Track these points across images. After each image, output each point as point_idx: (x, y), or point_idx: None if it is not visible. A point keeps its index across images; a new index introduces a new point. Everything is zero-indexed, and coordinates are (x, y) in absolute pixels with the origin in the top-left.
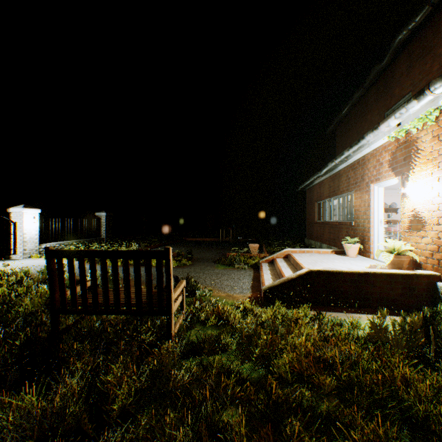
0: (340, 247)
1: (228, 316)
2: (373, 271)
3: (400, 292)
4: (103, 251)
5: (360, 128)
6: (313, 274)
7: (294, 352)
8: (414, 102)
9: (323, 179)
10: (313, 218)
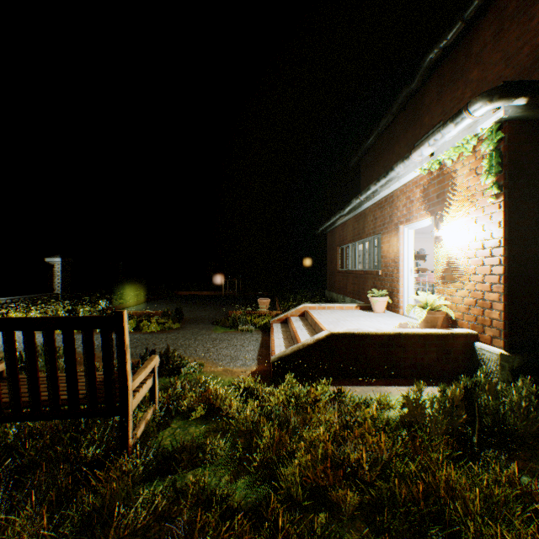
0: (365, 301)
1: (222, 403)
2: (405, 331)
3: (435, 356)
4: (7, 320)
5: (388, 161)
6: (335, 338)
7: (309, 455)
8: (451, 126)
9: (347, 220)
10: (336, 266)
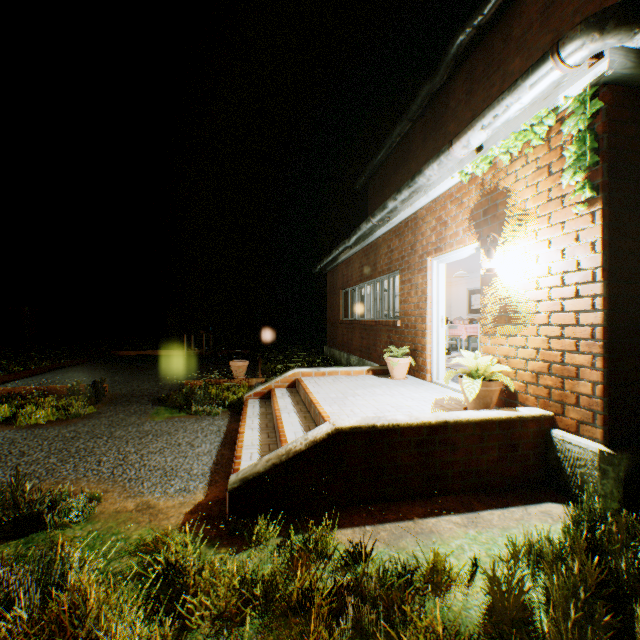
0: (378, 361)
1: (92, 627)
2: (453, 417)
3: (497, 455)
4: None
5: (402, 182)
6: (344, 437)
7: None
8: (524, 88)
9: (352, 254)
10: (338, 315)
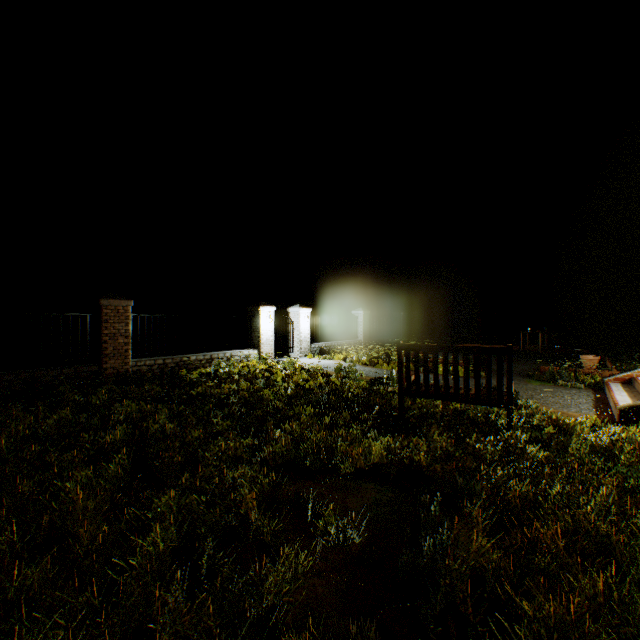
0: None
1: (567, 428)
2: None
3: None
4: (444, 346)
5: None
6: None
7: None
8: None
9: None
10: None
